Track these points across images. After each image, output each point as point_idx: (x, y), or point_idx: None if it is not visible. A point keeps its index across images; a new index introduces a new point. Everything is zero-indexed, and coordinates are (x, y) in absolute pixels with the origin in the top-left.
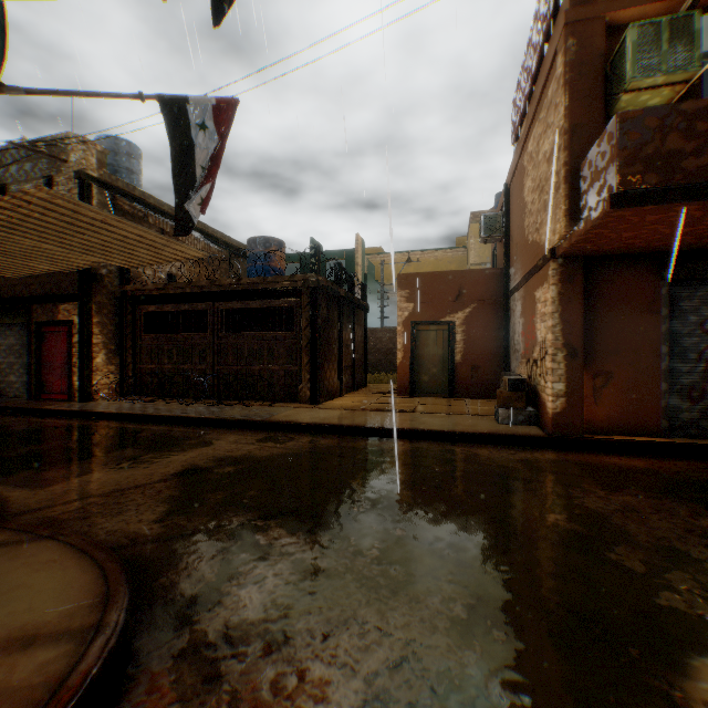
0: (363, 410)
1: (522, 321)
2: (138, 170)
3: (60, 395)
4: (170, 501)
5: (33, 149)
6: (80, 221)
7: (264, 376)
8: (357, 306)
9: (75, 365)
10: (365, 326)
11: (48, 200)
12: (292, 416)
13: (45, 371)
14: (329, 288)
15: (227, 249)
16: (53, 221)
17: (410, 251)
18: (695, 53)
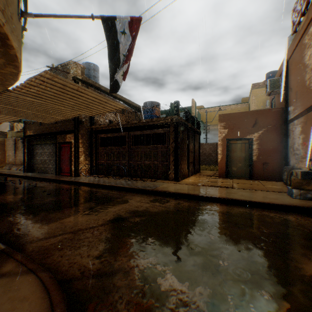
0: (203, 186)
1: (302, 136)
2: (97, 76)
3: (66, 173)
4: (106, 241)
5: (56, 69)
6: (67, 91)
7: (152, 167)
8: (196, 132)
9: (72, 161)
10: (199, 142)
11: (51, 79)
12: (166, 188)
13: (61, 163)
14: (183, 123)
15: (134, 108)
16: (56, 92)
17: (218, 106)
18: None
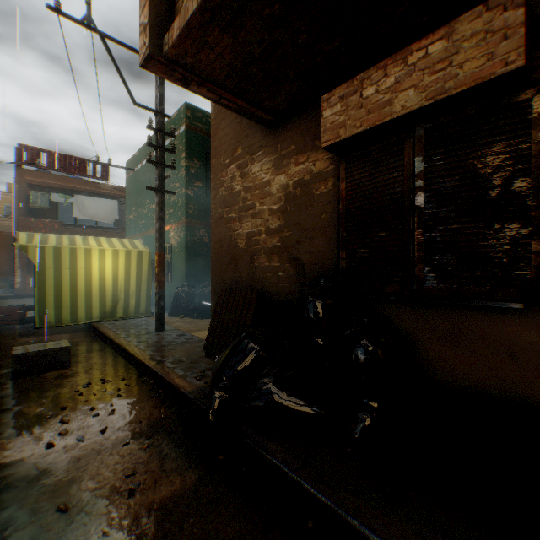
0: None
1: None
2: None
3: None
4: None
5: None
6: None
7: None
8: None
9: None
10: None
11: None
12: None
13: None
14: None
15: None
16: None
17: None
18: (49, 203)
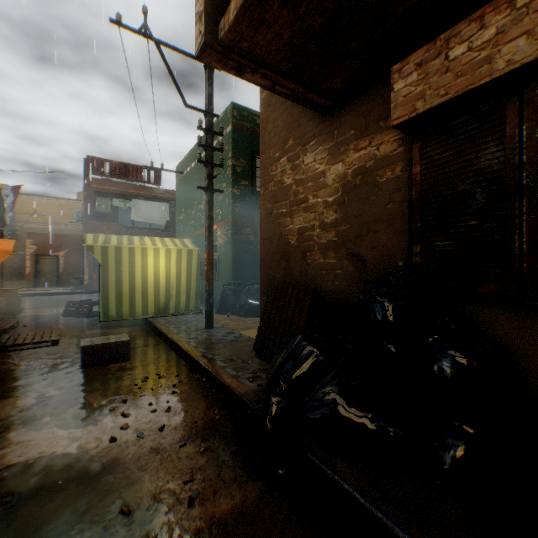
0: None
1: None
2: None
3: None
4: None
5: None
6: None
7: None
8: None
9: None
10: None
11: None
12: None
13: None
14: None
15: None
16: None
17: (39, 195)
18: (110, 207)
